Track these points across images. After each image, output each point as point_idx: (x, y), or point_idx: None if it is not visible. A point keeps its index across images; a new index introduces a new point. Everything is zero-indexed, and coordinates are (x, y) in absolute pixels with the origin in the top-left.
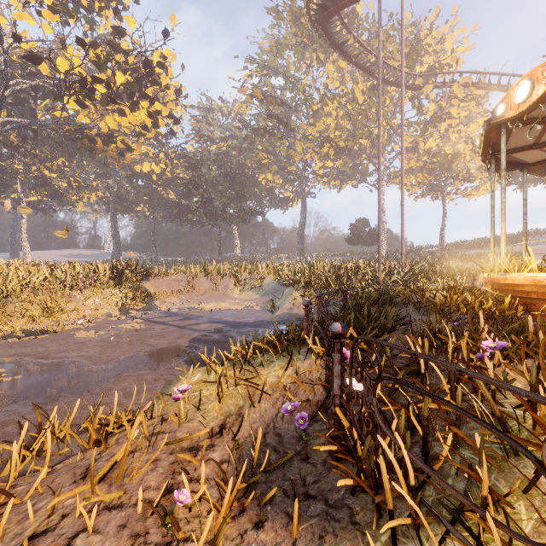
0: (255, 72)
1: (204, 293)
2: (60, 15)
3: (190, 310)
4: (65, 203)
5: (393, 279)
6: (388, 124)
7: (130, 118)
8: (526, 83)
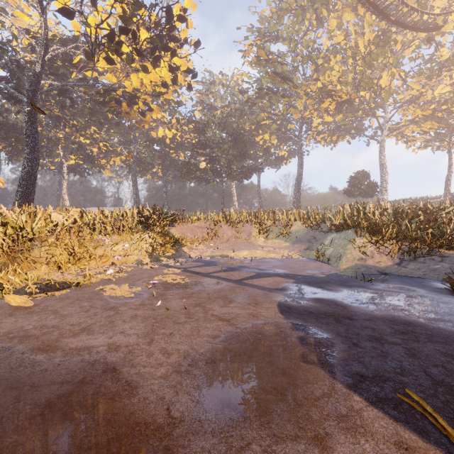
0: (255, 40)
1: (227, 241)
2: None
3: (224, 259)
4: (96, 166)
5: None
6: (397, 71)
7: (152, 76)
8: None
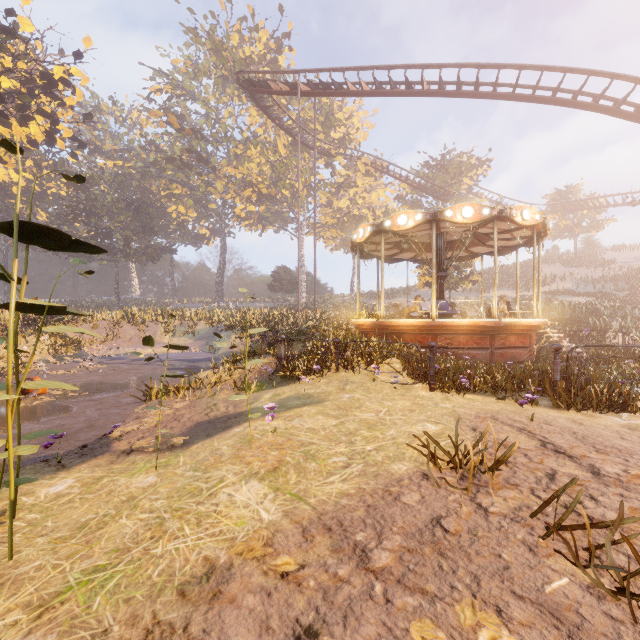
0: (166, 87)
1: (130, 341)
2: None
3: (130, 355)
4: None
5: (309, 324)
6: (307, 181)
7: (12, 128)
8: (362, 230)
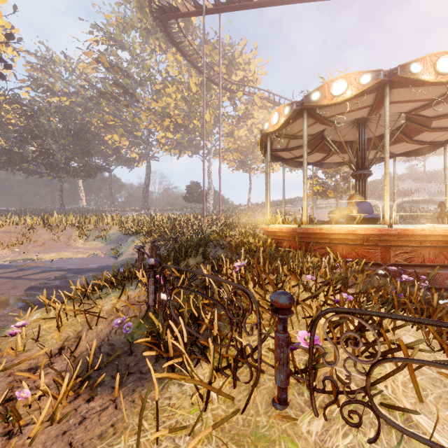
0: (101, 39)
1: (43, 244)
2: None
3: (26, 262)
4: None
5: (213, 228)
6: (214, 113)
7: None
8: (277, 114)
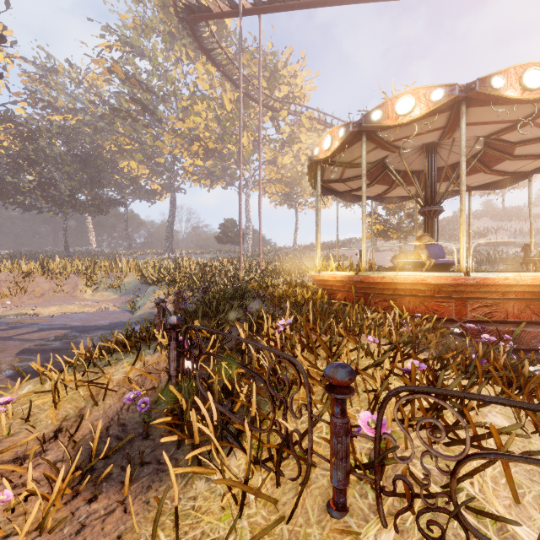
0: (115, 44)
1: (41, 296)
2: None
3: (19, 317)
4: None
5: (252, 276)
6: (253, 136)
7: None
8: (329, 137)
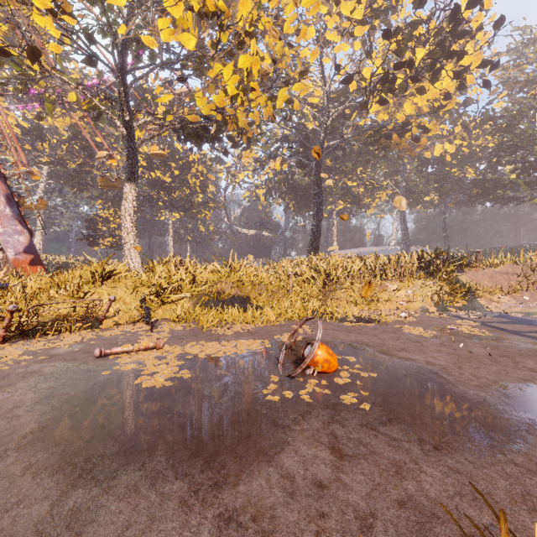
0: None
1: None
2: (368, 24)
3: None
4: (361, 206)
5: None
6: None
7: (429, 93)
8: None
